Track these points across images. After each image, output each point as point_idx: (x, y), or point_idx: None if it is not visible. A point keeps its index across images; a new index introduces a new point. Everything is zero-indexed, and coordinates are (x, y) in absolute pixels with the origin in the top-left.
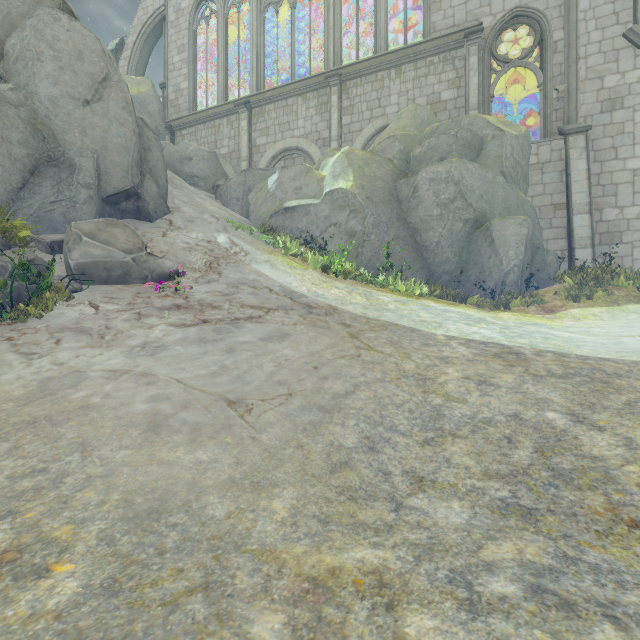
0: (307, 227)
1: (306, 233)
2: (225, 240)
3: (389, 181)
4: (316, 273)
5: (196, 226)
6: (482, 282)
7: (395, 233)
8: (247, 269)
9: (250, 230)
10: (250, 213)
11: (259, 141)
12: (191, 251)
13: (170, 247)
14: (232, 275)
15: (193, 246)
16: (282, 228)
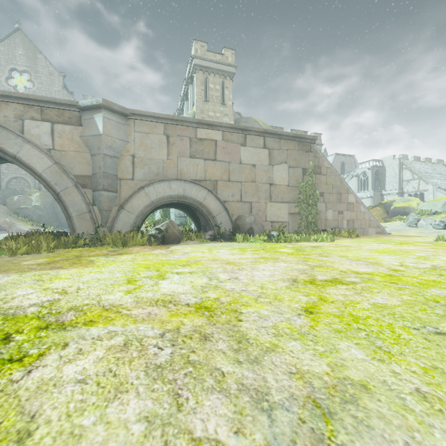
0: (28, 212)
1: (27, 214)
2: (9, 220)
3: (51, 202)
4: (30, 226)
5: (1, 217)
6: None
7: (52, 215)
8: (17, 227)
9: (12, 215)
10: (8, 206)
11: (4, 171)
12: (4, 224)
13: (0, 223)
14: (15, 228)
15: (4, 223)
16: (20, 212)
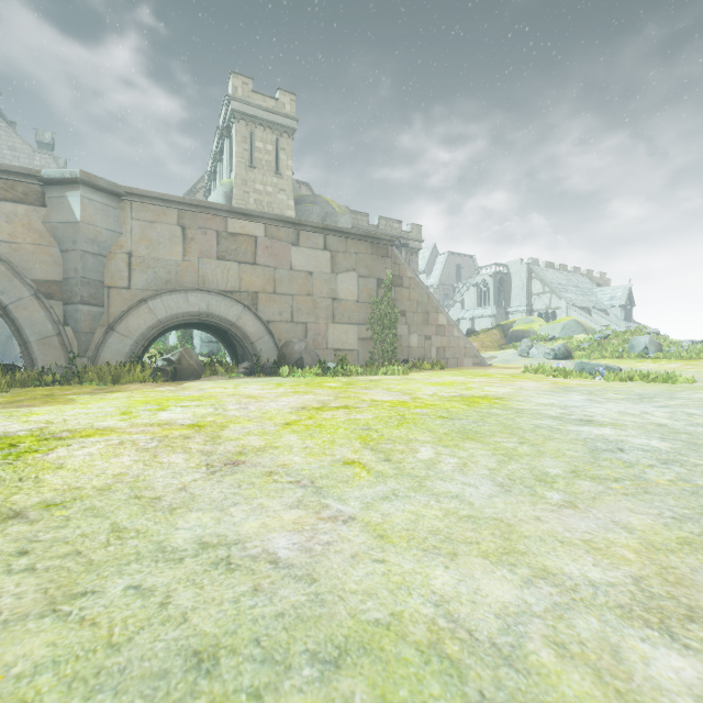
0: None
1: None
2: None
3: None
4: None
5: None
6: (11, 356)
7: None
8: None
9: None
10: None
11: None
12: None
13: None
14: None
15: None
16: None
